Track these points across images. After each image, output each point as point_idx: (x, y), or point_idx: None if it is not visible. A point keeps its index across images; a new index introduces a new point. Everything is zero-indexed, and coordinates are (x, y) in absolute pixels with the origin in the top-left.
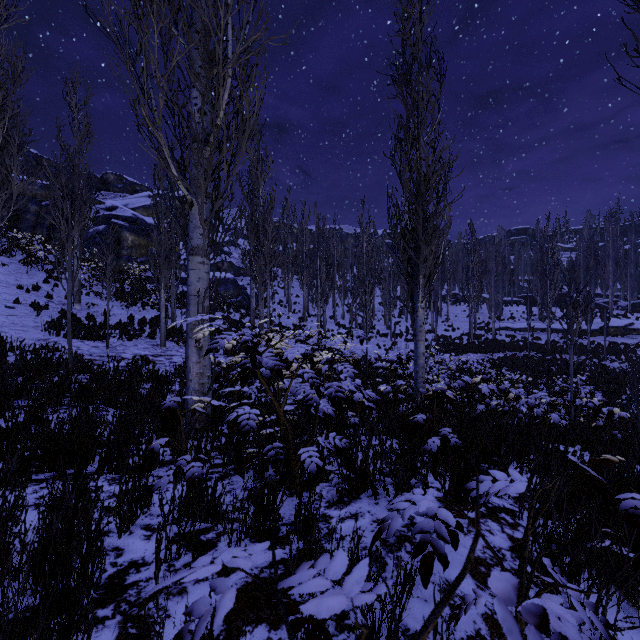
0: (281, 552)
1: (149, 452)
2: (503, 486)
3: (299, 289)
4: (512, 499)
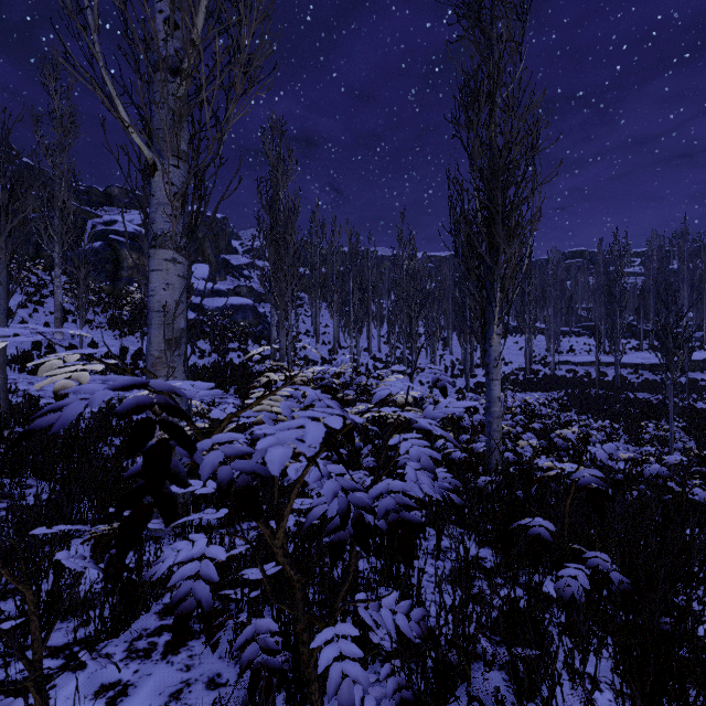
0: None
1: None
2: None
3: (329, 318)
4: None
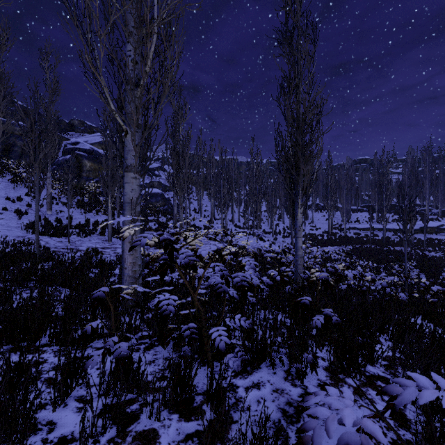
0: (195, 423)
1: (82, 334)
2: (434, 397)
3: (208, 201)
4: (383, 367)
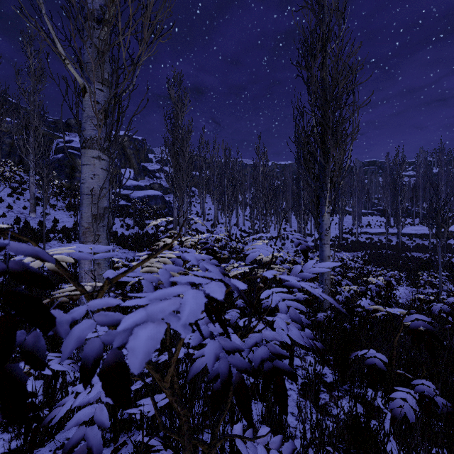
0: None
1: None
2: None
3: (211, 204)
4: None
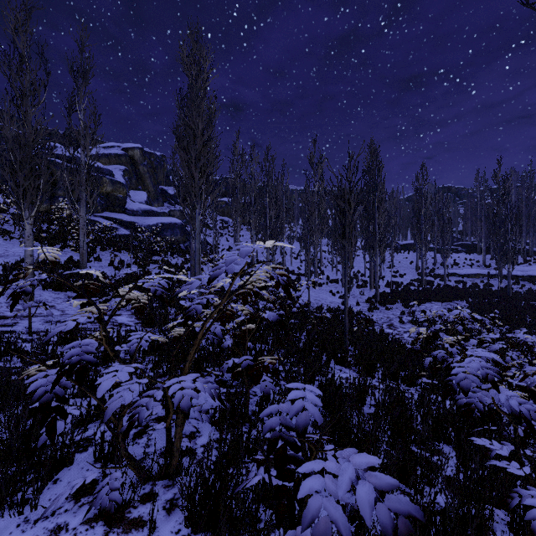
0: None
1: None
2: None
3: (249, 237)
4: None
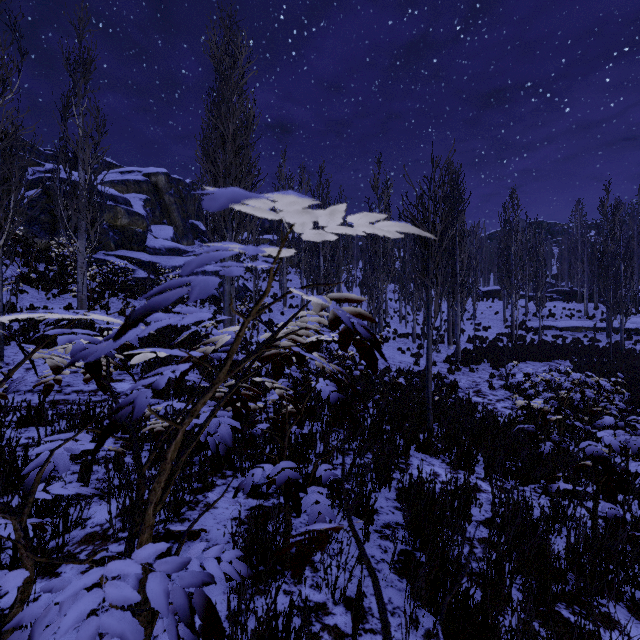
0: None
1: None
2: None
3: (298, 282)
4: None
